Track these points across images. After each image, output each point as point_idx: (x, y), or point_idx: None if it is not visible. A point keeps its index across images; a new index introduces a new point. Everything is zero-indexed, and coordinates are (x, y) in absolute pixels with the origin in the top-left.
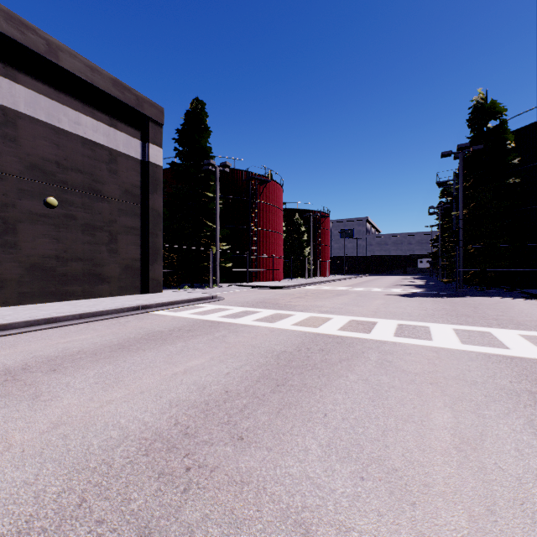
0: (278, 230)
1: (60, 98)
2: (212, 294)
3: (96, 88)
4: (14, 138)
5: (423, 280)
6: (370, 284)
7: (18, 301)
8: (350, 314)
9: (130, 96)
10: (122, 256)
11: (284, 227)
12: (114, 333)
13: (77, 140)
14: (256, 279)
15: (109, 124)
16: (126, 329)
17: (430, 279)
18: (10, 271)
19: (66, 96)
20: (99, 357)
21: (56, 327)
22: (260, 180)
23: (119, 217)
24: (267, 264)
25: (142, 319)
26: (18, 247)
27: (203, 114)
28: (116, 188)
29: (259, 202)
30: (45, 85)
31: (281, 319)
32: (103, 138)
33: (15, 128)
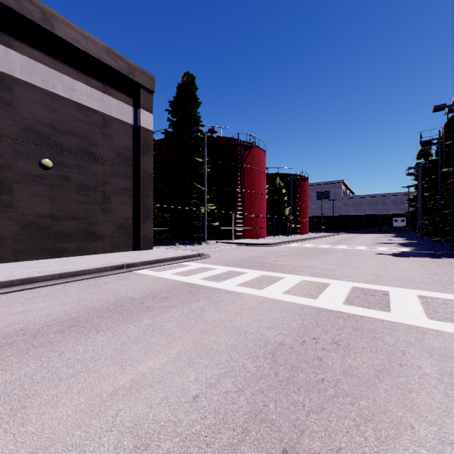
0: (262, 192)
1: (55, 65)
2: (199, 251)
3: (89, 56)
4: (10, 102)
5: (402, 238)
6: (351, 242)
7: (14, 258)
8: (348, 278)
9: (122, 64)
10: (115, 215)
11: (267, 190)
12: (81, 299)
13: (72, 105)
14: (241, 237)
15: (102, 91)
16: (97, 293)
17: (409, 237)
18: (6, 229)
19: (61, 63)
20: (34, 344)
21: (30, 289)
22: (245, 146)
23: (112, 179)
24: (251, 223)
25: (121, 279)
26: (14, 206)
27: (193, 86)
28: (109, 151)
29: (244, 166)
30: (41, 52)
31: (269, 283)
32: (97, 103)
33: (11, 93)
